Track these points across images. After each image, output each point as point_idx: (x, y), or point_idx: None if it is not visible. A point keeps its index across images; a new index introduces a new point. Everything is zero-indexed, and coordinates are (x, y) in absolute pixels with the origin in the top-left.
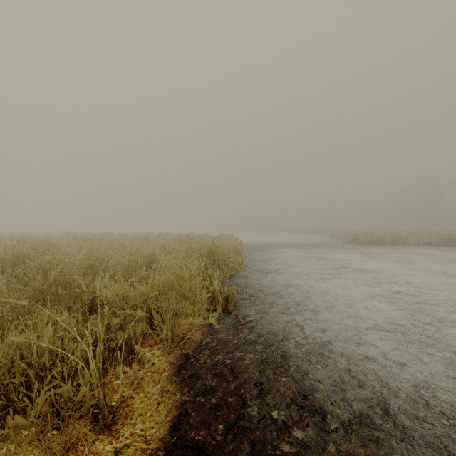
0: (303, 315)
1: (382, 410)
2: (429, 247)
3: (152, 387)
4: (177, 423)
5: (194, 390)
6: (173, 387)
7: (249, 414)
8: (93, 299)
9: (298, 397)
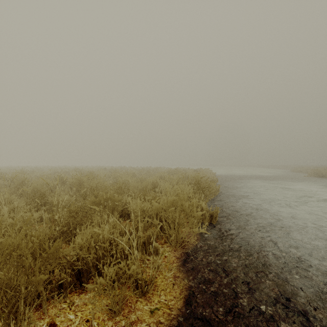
0: (276, 234)
1: None
2: None
3: (167, 272)
4: (188, 300)
5: (196, 279)
6: (181, 274)
7: (241, 304)
8: (123, 209)
9: (282, 298)
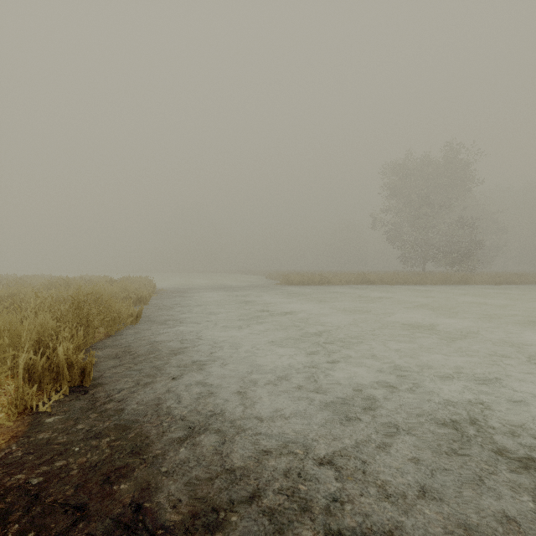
0: (195, 378)
1: (239, 495)
2: (348, 286)
3: None
4: None
5: None
6: None
7: None
8: None
9: (129, 512)
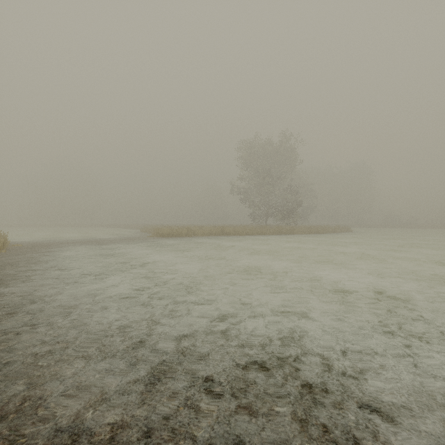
0: None
1: None
2: (210, 237)
3: None
4: None
5: None
6: None
7: None
8: None
9: None
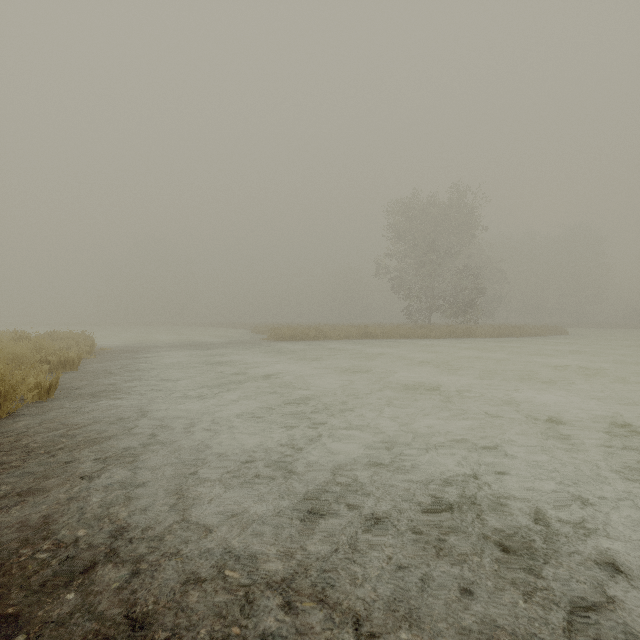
0: (118, 474)
1: None
2: (348, 341)
3: None
4: None
5: None
6: None
7: None
8: None
9: None
